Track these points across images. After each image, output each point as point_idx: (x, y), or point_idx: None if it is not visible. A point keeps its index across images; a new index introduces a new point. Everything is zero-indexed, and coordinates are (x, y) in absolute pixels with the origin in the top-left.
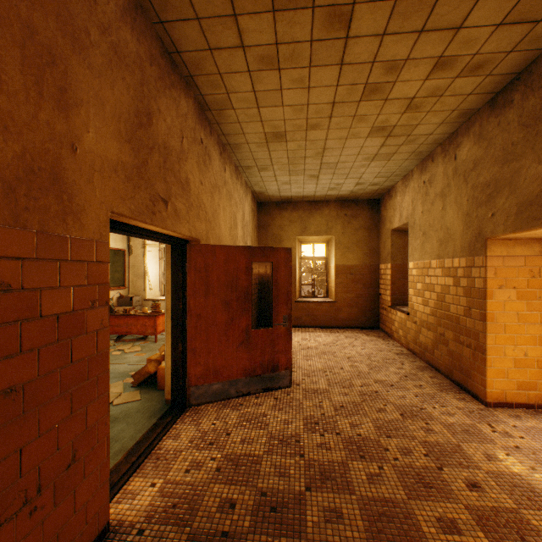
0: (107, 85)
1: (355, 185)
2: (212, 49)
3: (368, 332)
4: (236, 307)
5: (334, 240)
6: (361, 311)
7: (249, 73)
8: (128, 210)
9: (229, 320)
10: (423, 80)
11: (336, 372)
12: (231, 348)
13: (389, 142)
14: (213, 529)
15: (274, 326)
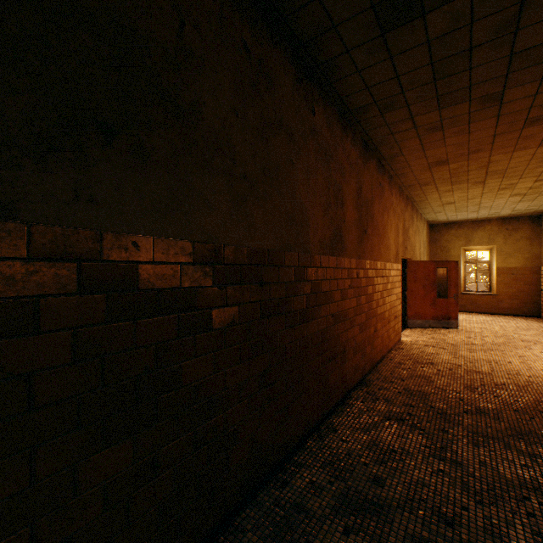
0: (400, 223)
1: (511, 211)
2: (424, 193)
3: (527, 318)
4: (428, 288)
5: (495, 249)
6: (521, 302)
7: (438, 194)
8: (402, 254)
9: (424, 293)
10: (532, 183)
11: (488, 329)
12: (426, 306)
13: (526, 197)
14: (432, 344)
15: (448, 298)
